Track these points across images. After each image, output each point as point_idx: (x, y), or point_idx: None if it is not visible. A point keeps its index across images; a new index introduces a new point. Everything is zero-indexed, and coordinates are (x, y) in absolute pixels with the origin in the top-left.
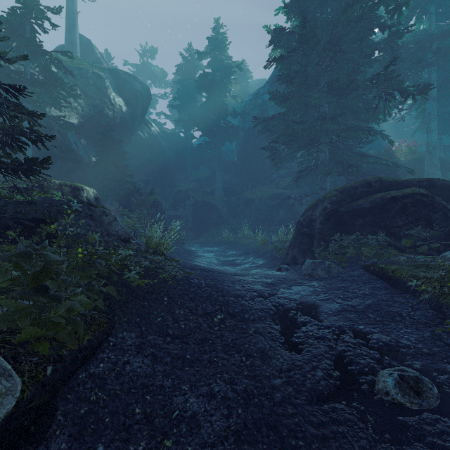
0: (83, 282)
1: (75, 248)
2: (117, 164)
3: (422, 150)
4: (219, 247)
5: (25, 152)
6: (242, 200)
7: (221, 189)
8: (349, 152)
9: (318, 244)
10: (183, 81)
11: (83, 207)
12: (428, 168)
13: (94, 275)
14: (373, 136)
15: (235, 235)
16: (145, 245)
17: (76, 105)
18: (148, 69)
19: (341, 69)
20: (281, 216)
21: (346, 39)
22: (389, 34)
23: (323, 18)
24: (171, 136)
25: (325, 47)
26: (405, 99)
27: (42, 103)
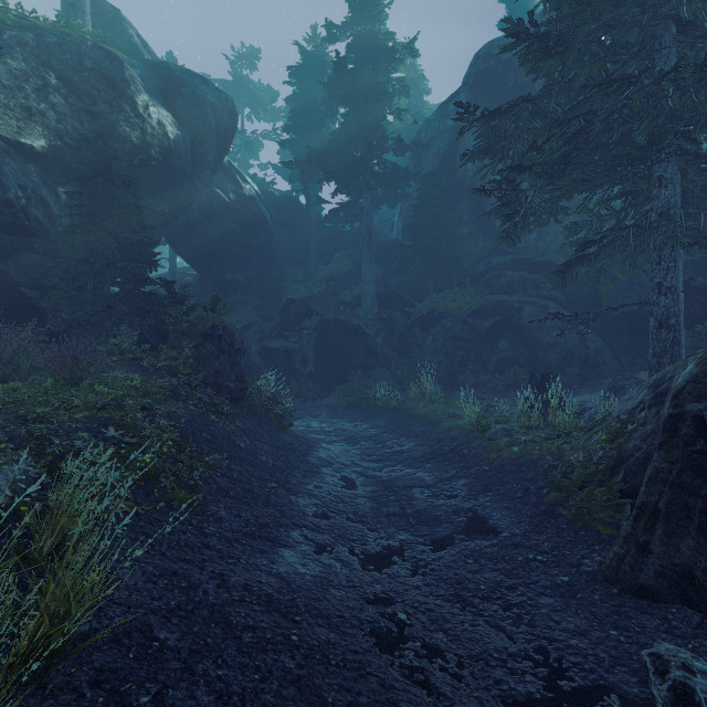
0: None
1: None
2: (113, 234)
3: None
4: (368, 422)
5: None
6: (417, 319)
7: (372, 296)
8: None
9: None
10: (303, 96)
11: None
12: None
13: None
14: None
15: (403, 391)
16: None
17: (43, 107)
18: (243, 86)
19: None
20: (502, 353)
21: None
22: None
23: None
24: (282, 202)
25: None
26: None
27: None
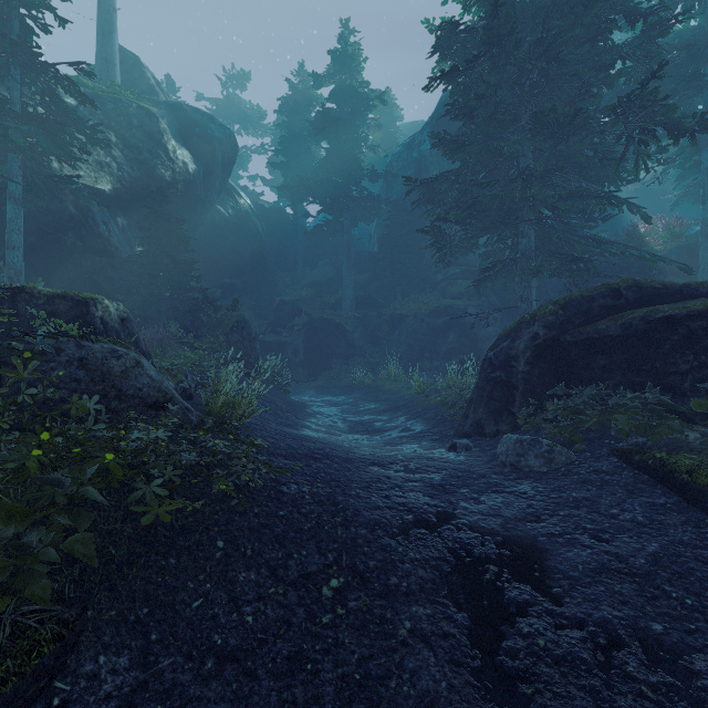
0: (7, 533)
1: (37, 431)
2: (174, 258)
3: (690, 234)
4: (347, 395)
5: (11, 238)
6: (387, 317)
7: (351, 299)
8: (572, 235)
9: (522, 400)
10: (291, 123)
11: (65, 342)
12: (705, 263)
13: (62, 498)
14: (616, 206)
15: (375, 375)
16: (203, 409)
17: (108, 160)
18: (234, 106)
19: (557, 92)
20: (451, 344)
21: (570, 37)
22: (645, 29)
23: (527, 4)
24: (271, 214)
25: (531, 52)
26: (676, 140)
27: (43, 154)
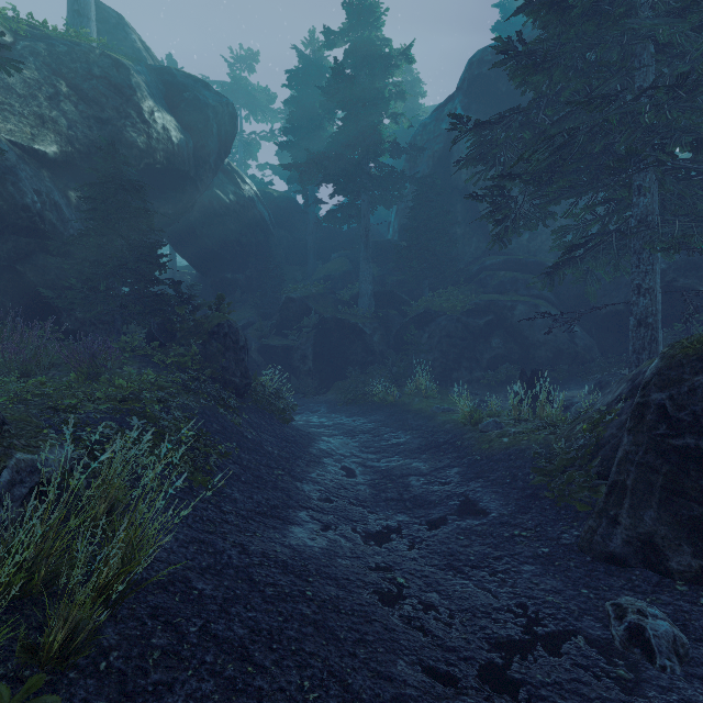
0: None
1: None
2: (125, 237)
3: None
4: (366, 416)
5: None
6: (413, 317)
7: (369, 295)
8: None
9: None
10: (301, 99)
11: None
12: None
13: None
14: None
15: (400, 387)
16: None
17: (54, 114)
18: (242, 88)
19: None
20: (495, 351)
21: None
22: None
23: None
24: (280, 202)
25: None
26: None
27: None
